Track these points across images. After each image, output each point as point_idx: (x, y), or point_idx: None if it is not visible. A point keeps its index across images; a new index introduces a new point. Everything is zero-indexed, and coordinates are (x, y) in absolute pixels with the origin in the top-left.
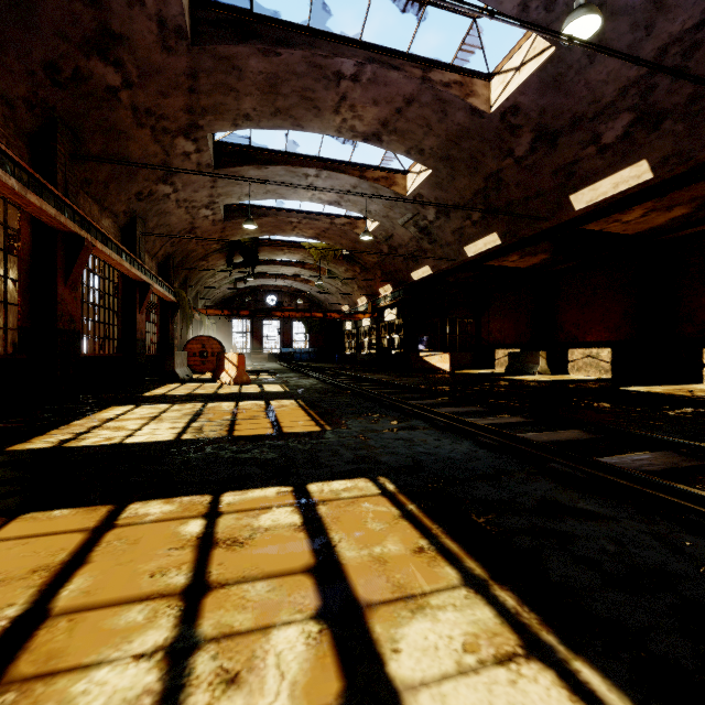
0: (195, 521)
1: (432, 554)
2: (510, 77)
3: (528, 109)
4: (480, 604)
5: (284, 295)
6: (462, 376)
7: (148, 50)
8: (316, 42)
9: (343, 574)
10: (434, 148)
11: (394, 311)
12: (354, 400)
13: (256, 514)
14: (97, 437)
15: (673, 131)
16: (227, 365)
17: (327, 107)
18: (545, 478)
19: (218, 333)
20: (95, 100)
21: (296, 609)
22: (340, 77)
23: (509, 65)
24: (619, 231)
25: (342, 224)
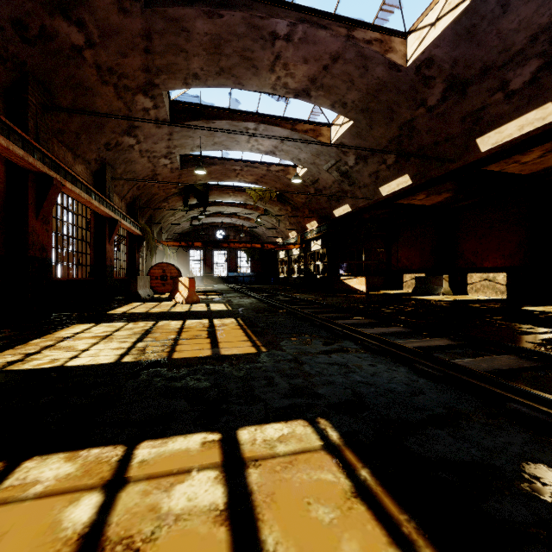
0: (89, 497)
1: None
2: (426, 33)
3: (441, 61)
4: None
5: (230, 230)
6: (377, 296)
7: (106, 11)
8: (254, 4)
9: None
10: (355, 101)
11: (319, 242)
12: (287, 319)
13: (169, 485)
14: (43, 359)
15: None
16: (180, 287)
17: (264, 66)
18: (510, 423)
19: (178, 260)
20: (62, 58)
21: None
22: (275, 37)
23: (424, 22)
24: (516, 172)
25: (276, 170)
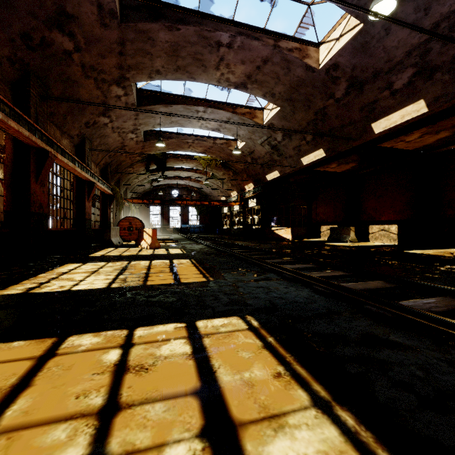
0: (114, 351)
1: (287, 379)
2: (332, 45)
3: (344, 66)
4: (327, 423)
5: (183, 190)
6: (299, 243)
7: (91, 25)
8: (204, 21)
9: (221, 396)
10: (281, 92)
11: (255, 200)
12: (228, 259)
13: (158, 345)
14: (53, 286)
15: (442, 80)
16: (145, 236)
17: (211, 65)
18: (364, 317)
19: (140, 215)
20: (56, 59)
21: (185, 428)
22: (220, 45)
23: (332, 37)
24: (403, 148)
25: (220, 143)
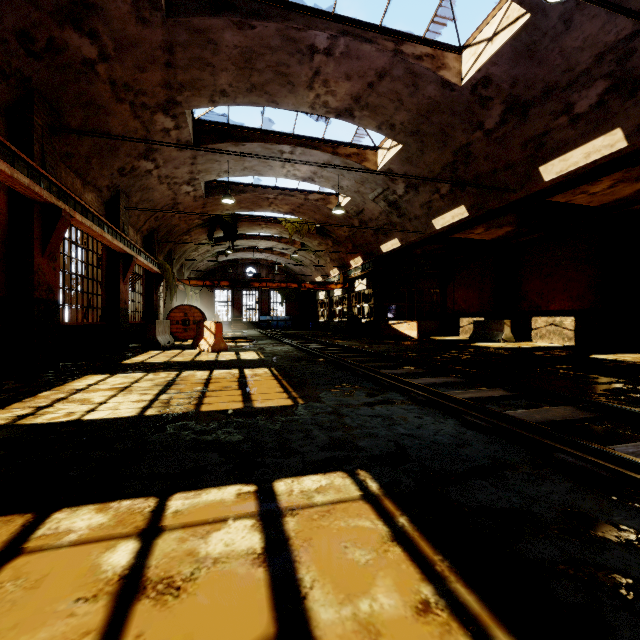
0: (126, 544)
1: (443, 617)
2: (482, 48)
3: (499, 80)
4: None
5: (262, 268)
6: (429, 343)
7: (122, 21)
8: (290, 15)
9: None
10: (405, 122)
11: (365, 281)
12: (327, 369)
13: (205, 532)
14: (56, 413)
15: None
16: (206, 333)
17: (301, 82)
18: (556, 474)
19: (202, 302)
20: (72, 73)
21: None
22: (314, 51)
23: (481, 36)
24: (585, 203)
25: (315, 199)
